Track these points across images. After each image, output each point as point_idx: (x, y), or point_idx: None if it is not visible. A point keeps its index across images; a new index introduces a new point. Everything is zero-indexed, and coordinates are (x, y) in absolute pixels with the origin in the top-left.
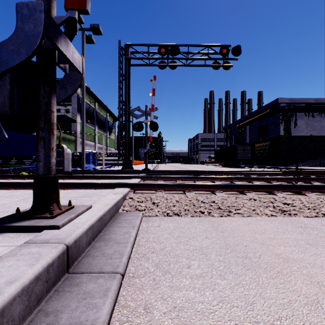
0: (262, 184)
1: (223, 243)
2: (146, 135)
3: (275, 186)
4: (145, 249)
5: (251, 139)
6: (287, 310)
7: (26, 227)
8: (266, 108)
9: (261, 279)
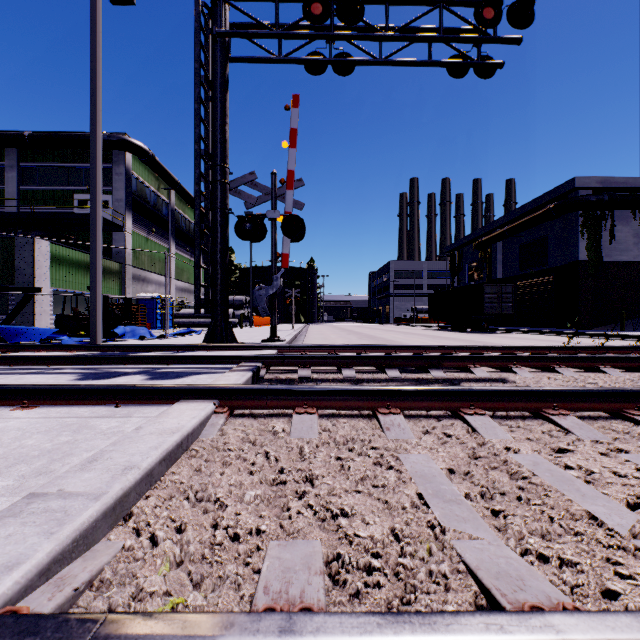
0: None
1: None
2: (273, 250)
3: None
4: None
5: (507, 271)
6: None
7: None
8: (546, 202)
9: None
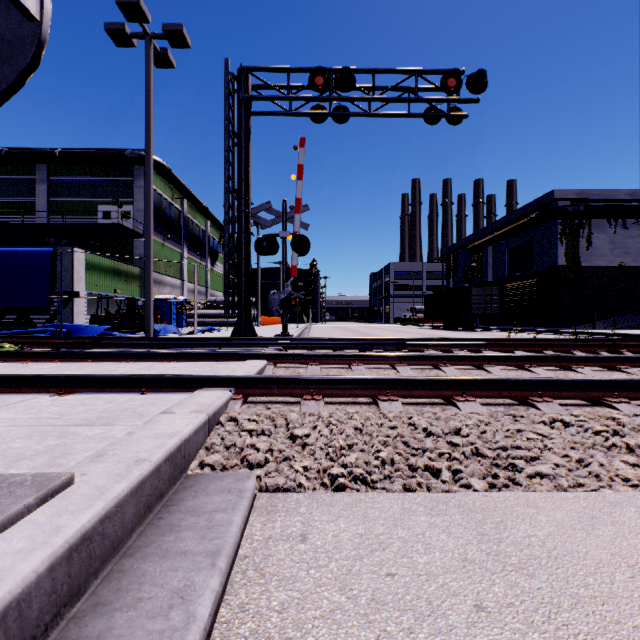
0: (575, 379)
1: None
2: (284, 263)
3: (609, 383)
4: None
5: (497, 274)
6: None
7: None
8: (530, 211)
9: None
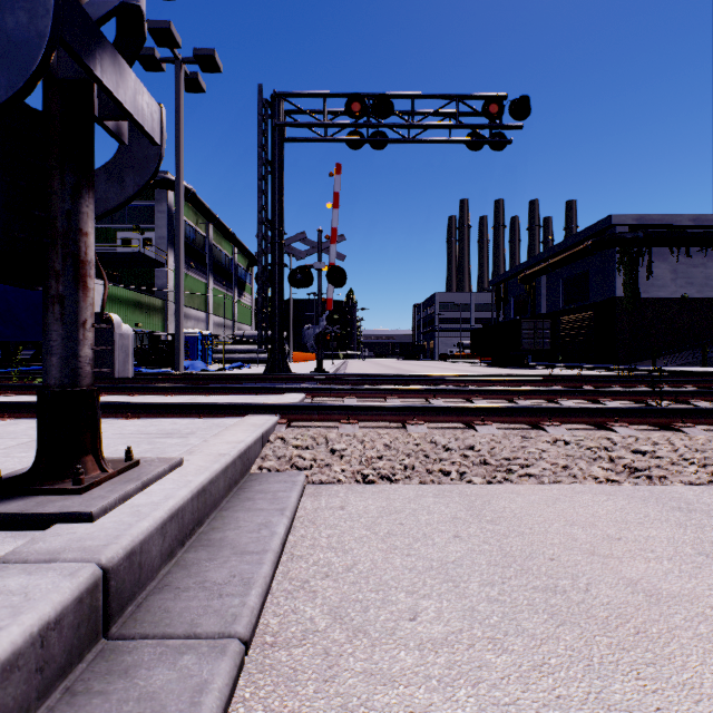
0: (583, 407)
1: (497, 551)
2: (319, 296)
3: (613, 410)
4: (308, 566)
5: (551, 306)
6: None
7: (11, 516)
8: (585, 238)
9: (596, 652)
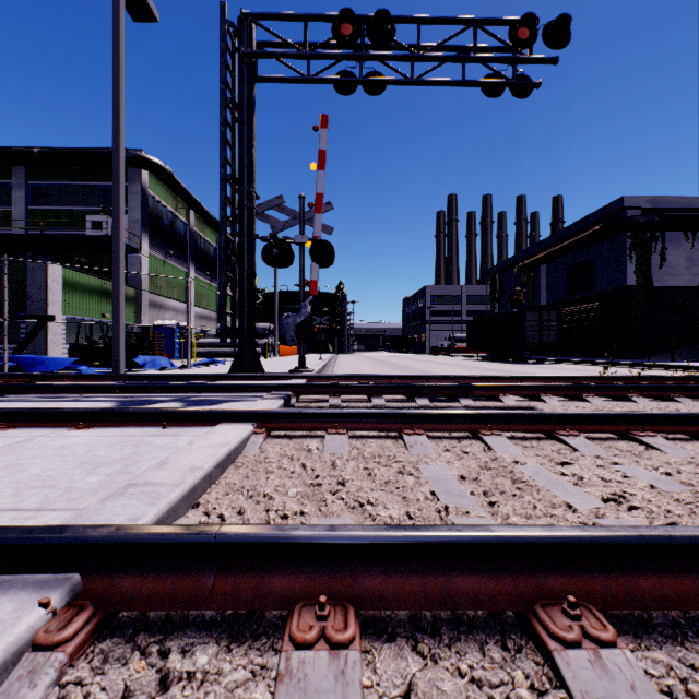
0: None
1: None
2: (301, 277)
3: None
4: None
5: (551, 297)
6: None
7: None
8: (592, 223)
9: None
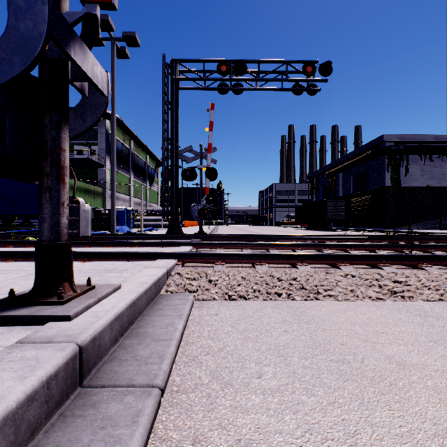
0: (363, 254)
1: (309, 340)
2: (201, 185)
3: (382, 256)
4: (196, 348)
5: (345, 192)
6: (408, 445)
7: (22, 317)
8: (367, 149)
9: (366, 395)
